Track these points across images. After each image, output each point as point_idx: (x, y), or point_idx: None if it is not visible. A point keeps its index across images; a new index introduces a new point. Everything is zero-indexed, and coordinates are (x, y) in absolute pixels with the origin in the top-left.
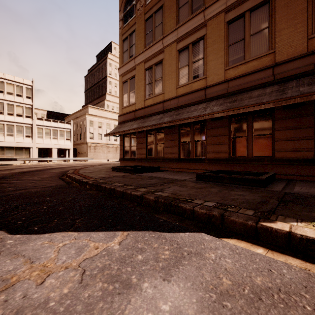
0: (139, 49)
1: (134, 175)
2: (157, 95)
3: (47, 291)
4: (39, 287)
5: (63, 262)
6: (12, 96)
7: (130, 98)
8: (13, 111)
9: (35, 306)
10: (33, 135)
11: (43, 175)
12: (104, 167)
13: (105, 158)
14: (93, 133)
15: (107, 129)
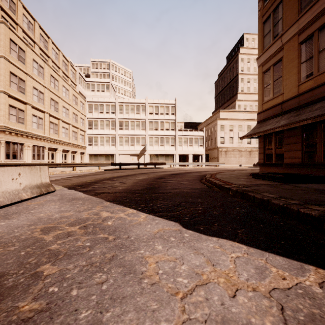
0: (289, 21)
1: (287, 186)
2: (323, 72)
3: (243, 310)
4: (232, 300)
5: (246, 279)
6: (163, 115)
7: (273, 88)
8: (163, 127)
9: (239, 324)
10: (176, 144)
11: (186, 178)
12: (239, 172)
13: (236, 163)
14: (224, 137)
15: (239, 132)
